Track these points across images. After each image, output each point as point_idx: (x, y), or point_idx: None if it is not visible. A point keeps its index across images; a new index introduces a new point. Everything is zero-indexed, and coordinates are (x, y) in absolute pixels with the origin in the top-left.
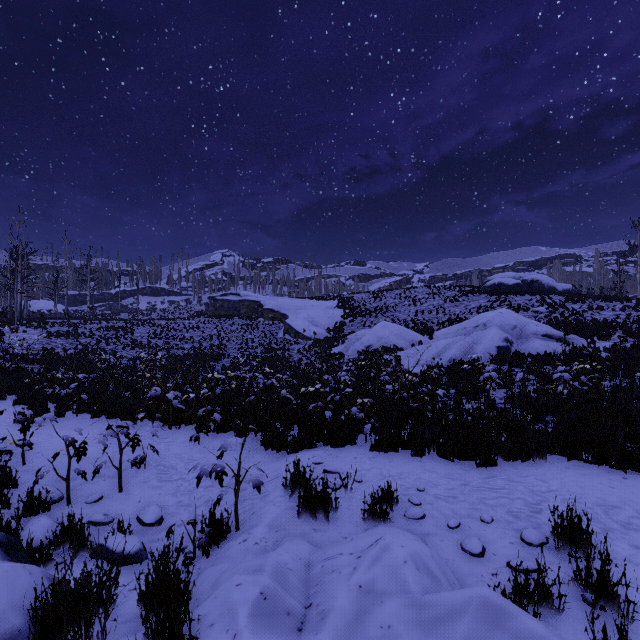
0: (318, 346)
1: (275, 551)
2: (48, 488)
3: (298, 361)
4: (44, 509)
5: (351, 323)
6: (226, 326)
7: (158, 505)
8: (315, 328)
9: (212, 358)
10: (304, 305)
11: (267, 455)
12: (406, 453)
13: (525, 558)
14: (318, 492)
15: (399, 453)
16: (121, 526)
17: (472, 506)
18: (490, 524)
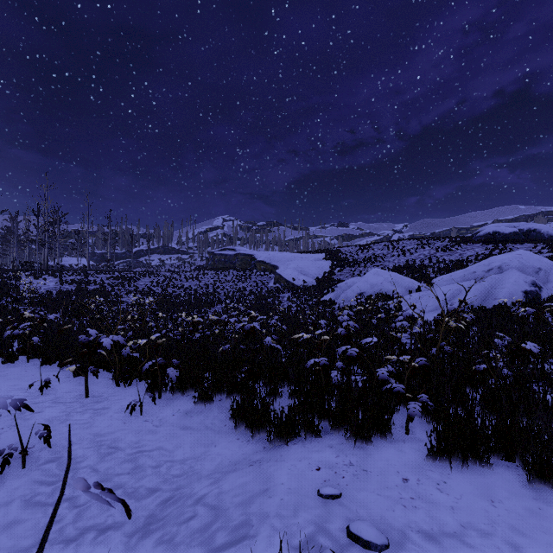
0: (308, 294)
1: None
2: None
3: (288, 308)
4: None
5: (340, 273)
6: (222, 277)
7: None
8: (304, 277)
9: (205, 304)
10: (293, 257)
11: (237, 443)
12: (508, 472)
13: None
14: None
15: (492, 471)
16: None
17: None
18: None
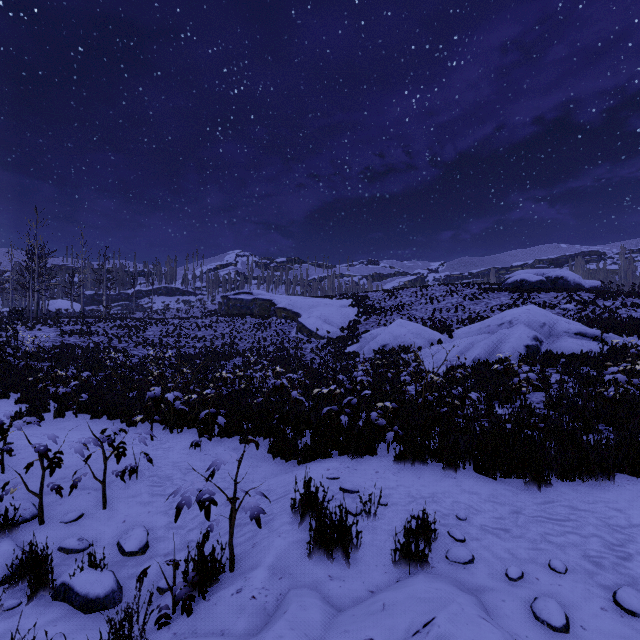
0: (331, 345)
1: (274, 629)
2: (21, 503)
3: (311, 360)
4: (11, 530)
5: (365, 322)
6: (238, 325)
7: (144, 527)
8: (328, 327)
9: (223, 357)
10: (317, 304)
11: (275, 465)
12: (436, 467)
13: (632, 638)
14: (334, 523)
15: (428, 467)
16: (91, 559)
17: (533, 545)
18: (564, 575)
